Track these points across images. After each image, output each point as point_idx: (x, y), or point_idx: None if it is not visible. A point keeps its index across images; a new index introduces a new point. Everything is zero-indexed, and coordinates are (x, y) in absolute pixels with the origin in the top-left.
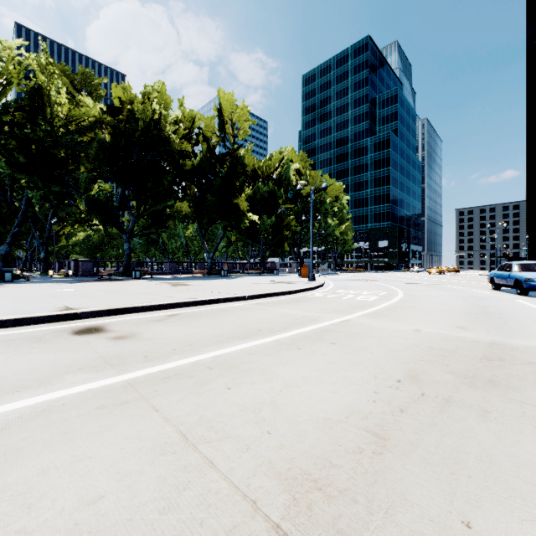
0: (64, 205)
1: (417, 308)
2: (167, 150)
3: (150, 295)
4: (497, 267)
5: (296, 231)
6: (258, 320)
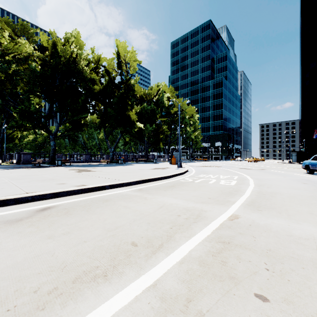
0: (14, 117)
1: (283, 194)
2: (81, 78)
3: (46, 181)
4: (311, 158)
5: (167, 135)
6: (135, 218)
